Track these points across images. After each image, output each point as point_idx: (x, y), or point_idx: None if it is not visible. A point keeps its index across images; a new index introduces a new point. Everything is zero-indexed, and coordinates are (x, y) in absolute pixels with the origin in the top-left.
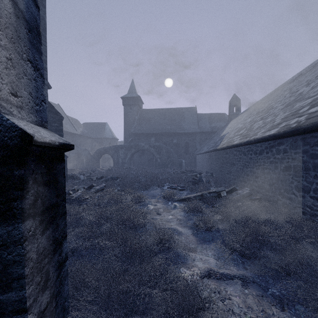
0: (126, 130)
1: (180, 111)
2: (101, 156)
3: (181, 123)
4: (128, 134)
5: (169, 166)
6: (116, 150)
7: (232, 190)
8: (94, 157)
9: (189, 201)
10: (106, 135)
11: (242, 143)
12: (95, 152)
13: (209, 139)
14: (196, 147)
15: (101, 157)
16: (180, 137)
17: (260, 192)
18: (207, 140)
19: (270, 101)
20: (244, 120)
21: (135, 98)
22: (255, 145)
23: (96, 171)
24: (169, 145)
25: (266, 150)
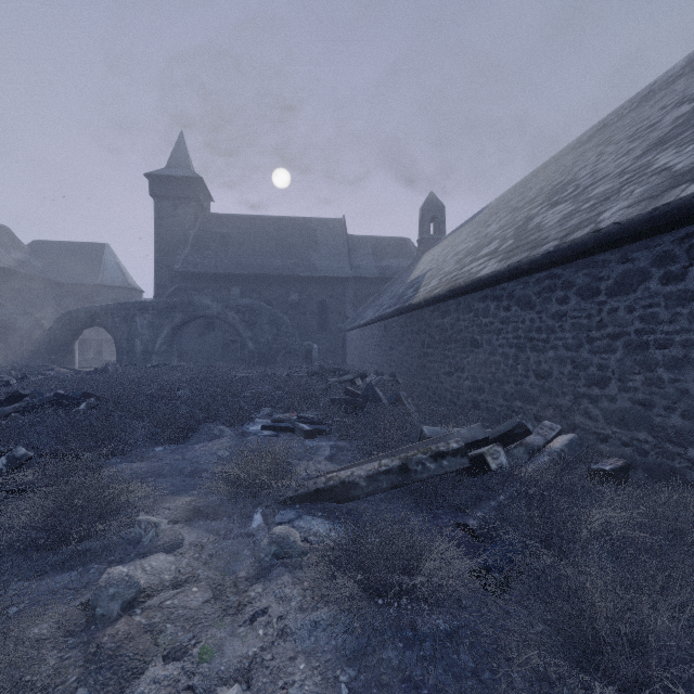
0: (163, 266)
1: (306, 225)
2: (79, 334)
3: (308, 255)
4: (169, 277)
5: (278, 359)
6: (124, 317)
7: (510, 436)
8: (53, 336)
9: (348, 498)
10: (104, 278)
11: (522, 266)
12: (58, 322)
13: (377, 296)
14: (346, 313)
15: (77, 335)
16: (307, 289)
17: (618, 440)
18: (371, 297)
19: (539, 184)
20: (474, 234)
21: (188, 180)
22: (588, 264)
23: (43, 375)
24: (278, 308)
25: (661, 268)
